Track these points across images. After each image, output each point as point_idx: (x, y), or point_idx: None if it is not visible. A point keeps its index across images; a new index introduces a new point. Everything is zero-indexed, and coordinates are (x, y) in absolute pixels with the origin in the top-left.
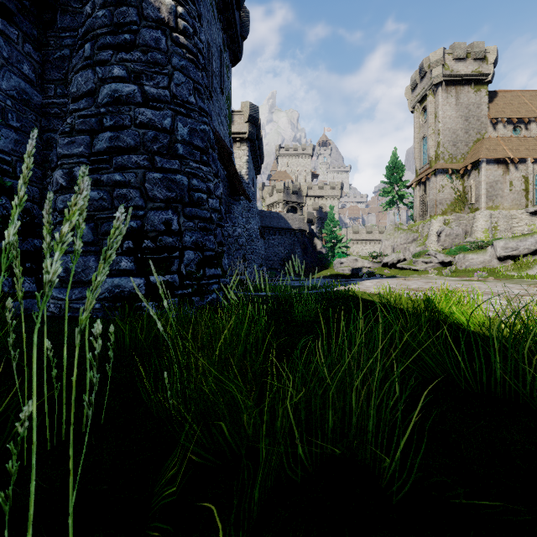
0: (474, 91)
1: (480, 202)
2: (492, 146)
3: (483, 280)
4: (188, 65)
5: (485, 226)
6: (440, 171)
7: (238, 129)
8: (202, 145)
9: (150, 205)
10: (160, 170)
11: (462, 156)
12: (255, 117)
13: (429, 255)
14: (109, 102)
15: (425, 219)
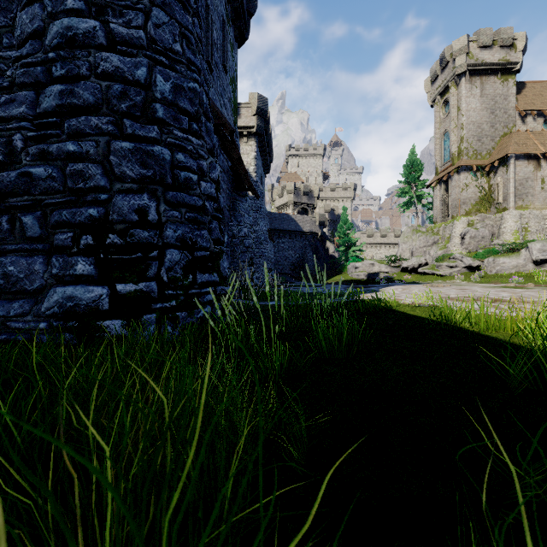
0: (501, 82)
1: (508, 201)
2: (522, 140)
3: (524, 287)
4: (172, 3)
5: (514, 227)
6: (464, 168)
7: (246, 123)
8: (191, 109)
9: (117, 187)
10: (132, 139)
11: (488, 152)
12: (264, 109)
13: (454, 259)
14: (60, 44)
15: (447, 220)
